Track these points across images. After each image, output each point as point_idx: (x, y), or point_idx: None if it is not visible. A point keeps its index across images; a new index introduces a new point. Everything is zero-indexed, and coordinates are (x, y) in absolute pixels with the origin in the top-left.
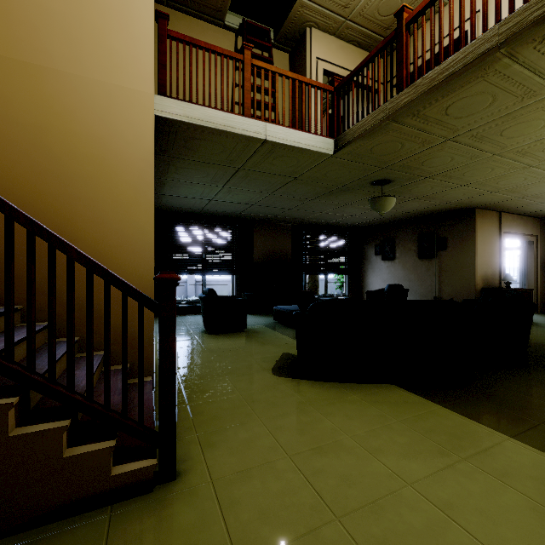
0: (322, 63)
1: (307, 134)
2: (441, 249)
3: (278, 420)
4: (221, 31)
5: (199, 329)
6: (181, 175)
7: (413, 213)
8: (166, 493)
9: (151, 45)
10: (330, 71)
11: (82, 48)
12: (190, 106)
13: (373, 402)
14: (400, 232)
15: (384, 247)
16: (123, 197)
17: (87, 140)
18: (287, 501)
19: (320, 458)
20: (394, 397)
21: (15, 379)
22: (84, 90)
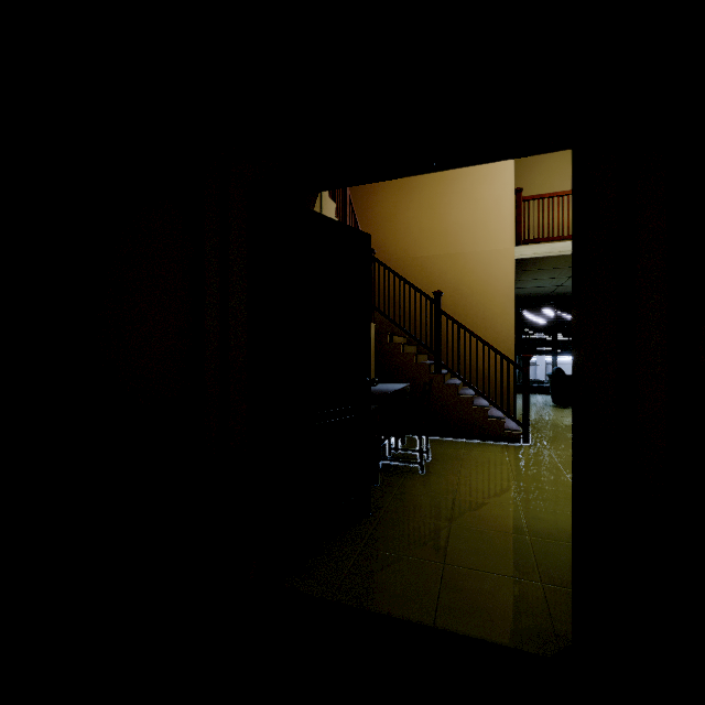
0: None
1: None
2: None
3: None
4: None
5: (547, 404)
6: (531, 277)
7: None
8: (526, 445)
9: (512, 218)
10: None
11: (476, 236)
12: (537, 246)
13: None
14: None
15: None
16: (497, 311)
17: (478, 284)
18: None
19: None
20: None
21: (473, 390)
22: (477, 258)
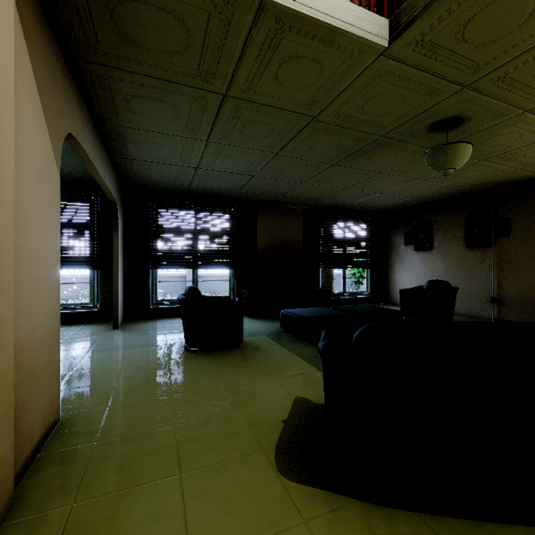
0: None
1: (342, 0)
2: (502, 235)
3: None
4: None
5: (179, 341)
6: (140, 117)
7: (464, 187)
8: None
9: None
10: None
11: None
12: None
13: None
14: (440, 216)
15: (417, 235)
16: None
17: None
18: None
19: None
20: None
21: None
22: None
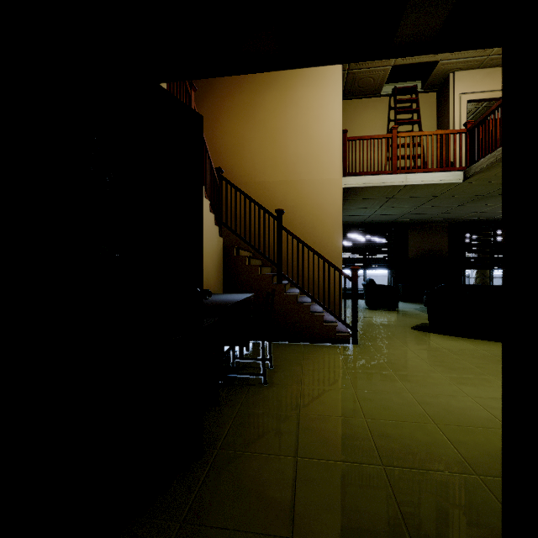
0: (465, 96)
1: (439, 173)
2: None
3: (407, 341)
4: (378, 100)
5: (362, 307)
6: (351, 206)
7: None
8: (355, 346)
9: (340, 153)
10: (474, 99)
11: (311, 166)
12: (359, 177)
13: (474, 345)
14: None
15: None
16: (328, 230)
17: (313, 207)
18: (402, 354)
19: (424, 351)
20: (494, 346)
21: (310, 298)
22: (312, 185)
